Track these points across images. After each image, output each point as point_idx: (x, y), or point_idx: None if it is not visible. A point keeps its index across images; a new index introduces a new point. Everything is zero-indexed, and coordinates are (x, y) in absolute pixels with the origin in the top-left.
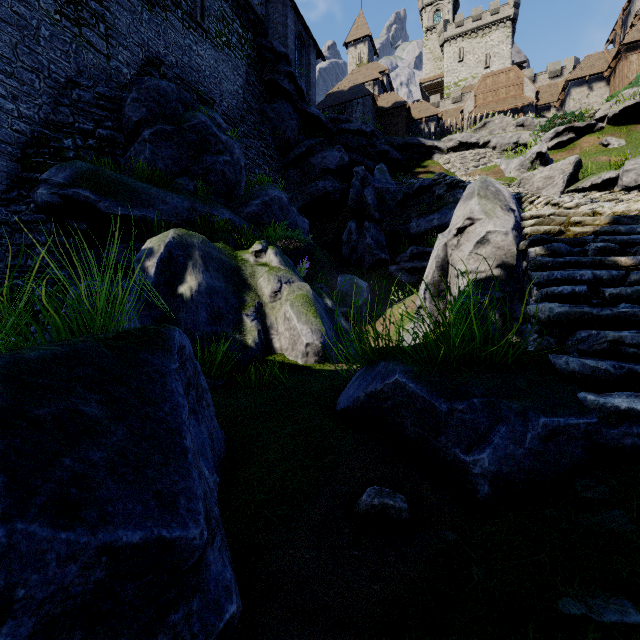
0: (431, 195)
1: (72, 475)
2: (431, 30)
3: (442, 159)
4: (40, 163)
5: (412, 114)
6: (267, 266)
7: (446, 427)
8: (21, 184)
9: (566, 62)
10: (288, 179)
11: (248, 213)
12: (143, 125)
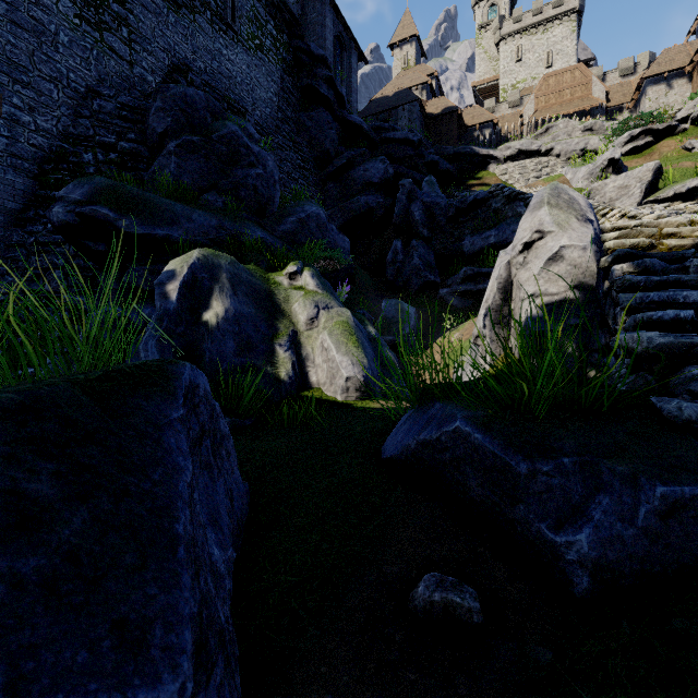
0: (487, 209)
1: None
2: (485, 27)
3: (498, 169)
4: (58, 180)
5: (464, 120)
6: (303, 290)
7: (526, 494)
8: (38, 203)
9: (640, 58)
10: (327, 194)
11: (282, 231)
12: (168, 137)
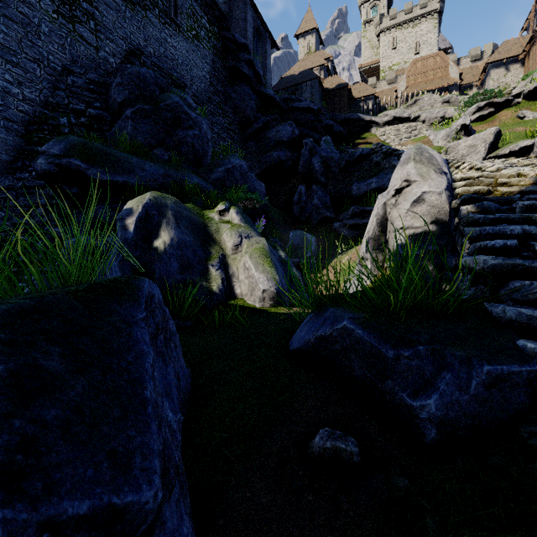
0: (369, 162)
1: (20, 439)
2: (369, 23)
3: (379, 132)
4: (41, 138)
5: (353, 94)
6: (229, 223)
7: (393, 372)
8: (25, 155)
9: (486, 47)
10: (248, 150)
11: (214, 178)
12: (126, 105)
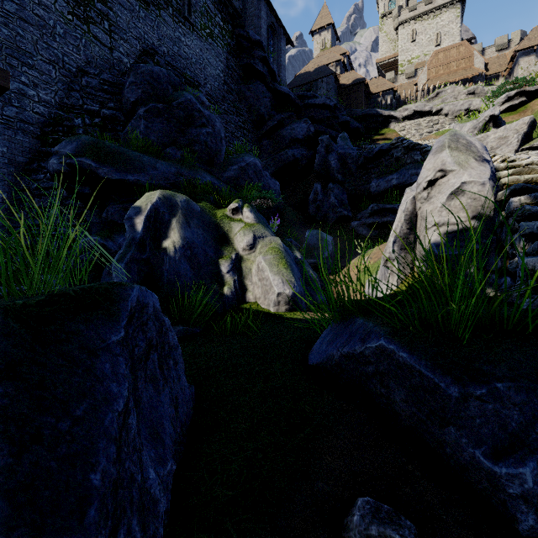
0: (389, 158)
1: None
2: (387, 16)
3: (398, 127)
4: (56, 139)
5: (370, 89)
6: (243, 222)
7: (457, 417)
8: (40, 157)
9: (513, 35)
10: (262, 149)
11: (227, 177)
12: (139, 104)
